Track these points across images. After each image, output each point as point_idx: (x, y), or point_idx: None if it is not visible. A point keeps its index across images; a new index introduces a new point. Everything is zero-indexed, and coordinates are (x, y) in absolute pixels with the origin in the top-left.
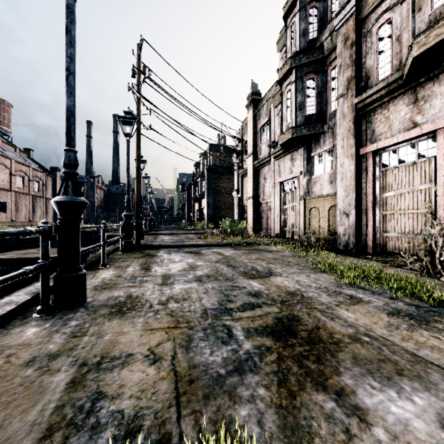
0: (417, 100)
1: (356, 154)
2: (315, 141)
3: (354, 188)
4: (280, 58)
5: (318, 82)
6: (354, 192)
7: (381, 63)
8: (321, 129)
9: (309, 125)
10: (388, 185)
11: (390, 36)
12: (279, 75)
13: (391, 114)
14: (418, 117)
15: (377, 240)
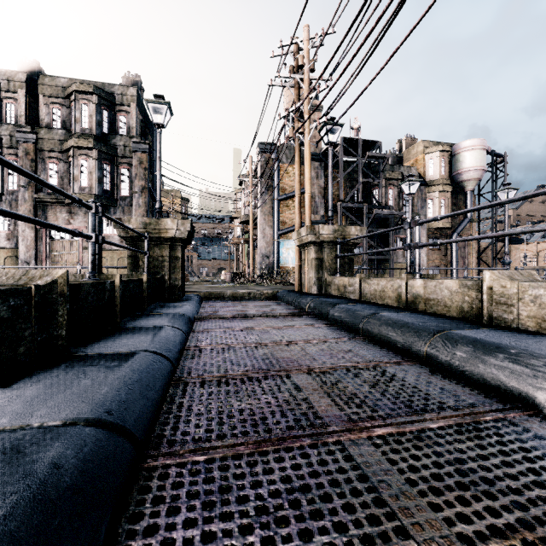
0: (72, 212)
1: (36, 227)
2: None
3: (34, 247)
4: None
5: None
6: (34, 250)
7: (52, 183)
8: (0, 199)
9: None
10: (55, 248)
11: (58, 173)
12: None
13: (58, 213)
14: (72, 220)
15: None
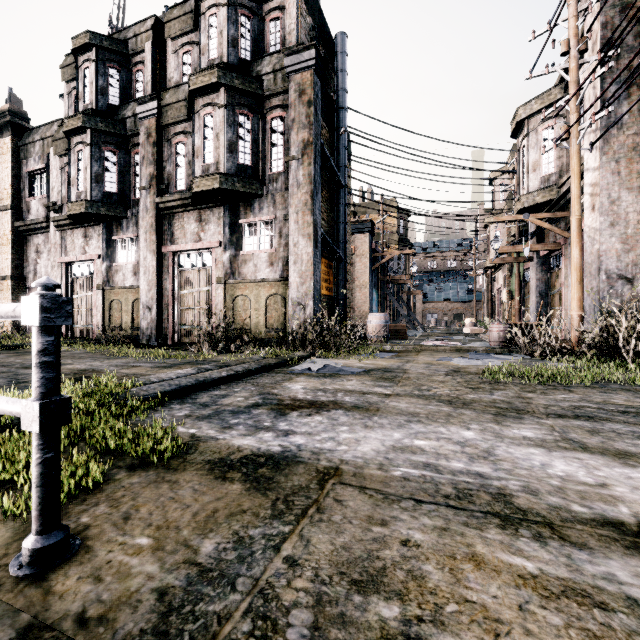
0: (202, 220)
1: (159, 251)
2: (117, 223)
3: (156, 283)
4: (67, 92)
5: (120, 159)
6: (156, 287)
7: (179, 176)
8: (124, 213)
9: (109, 204)
10: (185, 284)
11: (185, 157)
12: (66, 125)
13: (186, 224)
14: (202, 234)
15: (177, 332)
